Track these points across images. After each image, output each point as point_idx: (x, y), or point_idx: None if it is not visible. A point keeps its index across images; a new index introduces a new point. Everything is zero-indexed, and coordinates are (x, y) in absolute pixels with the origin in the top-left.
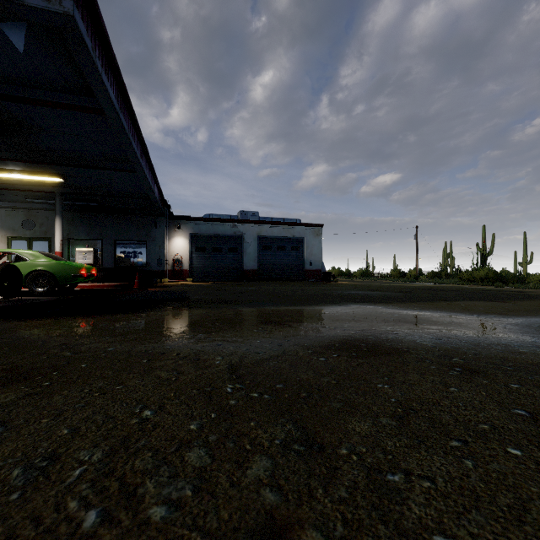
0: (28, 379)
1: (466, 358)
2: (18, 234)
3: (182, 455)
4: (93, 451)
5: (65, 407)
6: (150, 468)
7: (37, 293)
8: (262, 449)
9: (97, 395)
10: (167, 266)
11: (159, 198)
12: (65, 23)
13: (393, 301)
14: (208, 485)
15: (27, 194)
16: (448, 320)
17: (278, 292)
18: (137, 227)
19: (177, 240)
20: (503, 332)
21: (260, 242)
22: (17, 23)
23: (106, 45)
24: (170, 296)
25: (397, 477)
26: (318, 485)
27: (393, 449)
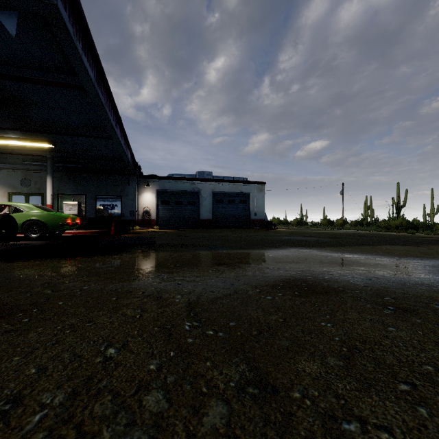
0: (10, 315)
1: (396, 297)
2: (18, 191)
3: (141, 398)
4: (55, 394)
5: (37, 345)
6: (108, 414)
7: (31, 238)
8: (218, 392)
9: (68, 332)
10: (138, 216)
11: (132, 161)
12: (50, 11)
13: (325, 245)
14: (164, 436)
15: (24, 157)
16: (374, 262)
17: (228, 237)
18: (114, 184)
19: (146, 195)
20: (424, 273)
21: (214, 197)
22: (9, 11)
23: (86, 32)
24: (140, 241)
25: (353, 426)
26: (274, 435)
27: (344, 392)
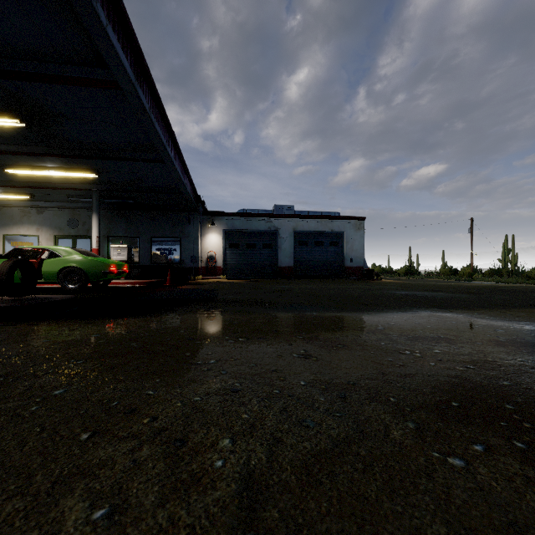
0: None
1: None
2: (64, 233)
3: None
4: None
5: None
6: None
7: (69, 290)
8: None
9: None
10: (201, 263)
11: (192, 193)
12: None
13: (473, 306)
14: None
15: (69, 193)
16: None
17: (317, 291)
18: (172, 224)
19: (211, 237)
20: None
21: (296, 237)
22: None
23: None
24: (198, 295)
25: None
26: None
27: None
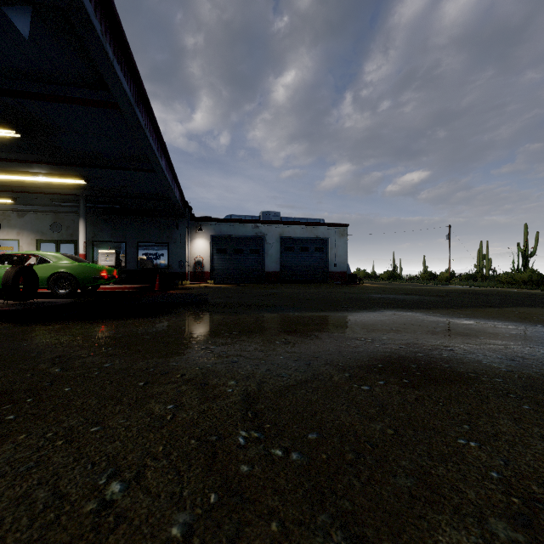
0: None
1: None
2: (47, 237)
3: None
4: None
5: (5, 469)
6: None
7: (59, 295)
8: None
9: (60, 444)
10: (188, 268)
11: (180, 199)
12: (70, 1)
13: (432, 307)
14: None
15: (54, 197)
16: (509, 332)
17: (301, 295)
18: (159, 229)
19: (198, 242)
20: None
21: (282, 243)
22: (20, 4)
23: (118, 31)
24: (189, 299)
25: None
26: None
27: None
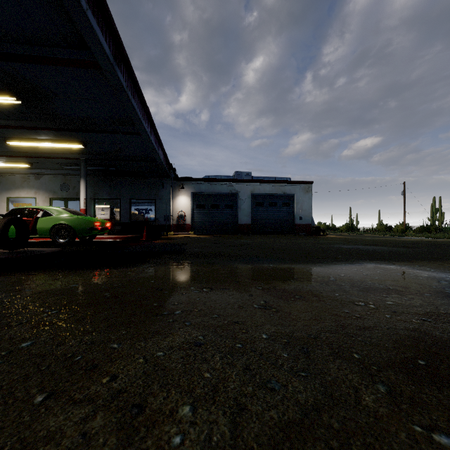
0: None
1: None
2: (58, 196)
3: None
4: None
5: None
6: None
7: (59, 243)
8: None
9: None
10: (172, 221)
11: (165, 161)
12: None
13: (412, 259)
14: None
15: (61, 162)
16: None
17: (272, 245)
18: (148, 187)
19: (181, 199)
20: None
21: (253, 199)
22: None
23: None
24: (169, 248)
25: None
26: None
27: None
